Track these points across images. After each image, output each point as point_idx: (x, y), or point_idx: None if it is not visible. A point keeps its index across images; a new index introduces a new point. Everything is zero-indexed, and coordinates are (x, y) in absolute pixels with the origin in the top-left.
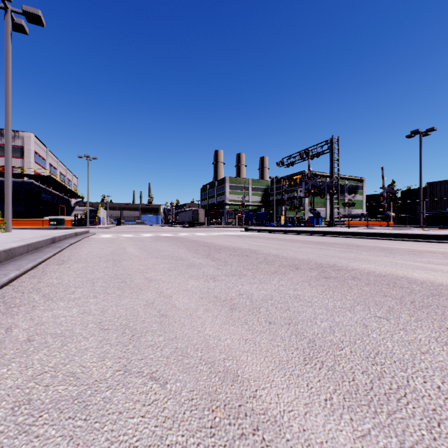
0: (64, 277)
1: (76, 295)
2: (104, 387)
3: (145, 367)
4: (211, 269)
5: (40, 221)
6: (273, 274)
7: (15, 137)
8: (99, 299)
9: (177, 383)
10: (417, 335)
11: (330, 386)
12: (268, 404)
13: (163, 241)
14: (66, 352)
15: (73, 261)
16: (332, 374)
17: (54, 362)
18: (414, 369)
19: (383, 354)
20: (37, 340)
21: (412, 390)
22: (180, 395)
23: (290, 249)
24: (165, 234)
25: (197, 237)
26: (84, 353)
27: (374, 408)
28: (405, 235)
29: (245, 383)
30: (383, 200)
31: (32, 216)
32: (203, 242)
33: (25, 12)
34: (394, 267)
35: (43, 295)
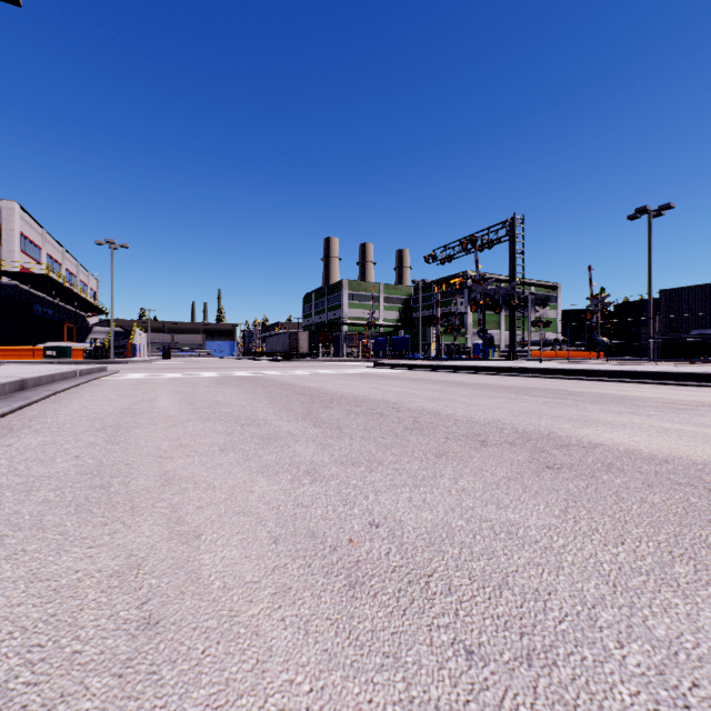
0: None
1: None
2: None
3: None
4: (309, 446)
5: (28, 351)
6: (439, 460)
7: None
8: (3, 550)
9: None
10: None
11: None
12: None
13: (231, 385)
14: None
15: (30, 430)
16: None
17: None
18: None
19: None
20: None
21: None
22: None
23: (457, 400)
24: (240, 372)
25: (292, 378)
26: None
27: None
28: (641, 374)
29: None
30: (591, 318)
31: (16, 342)
32: (302, 387)
33: None
34: (667, 437)
35: None
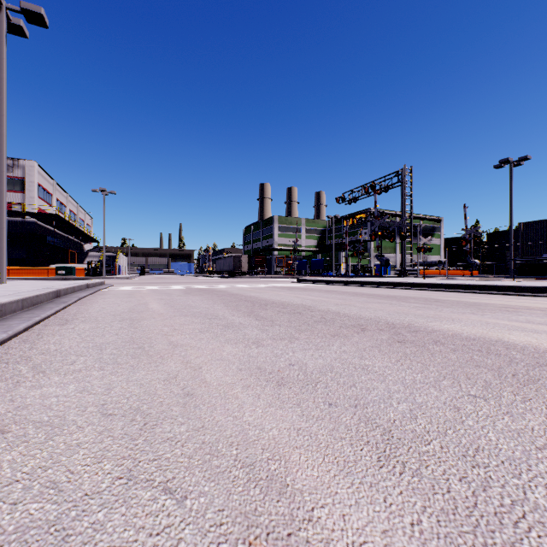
0: (65, 342)
1: (77, 365)
2: (96, 505)
3: (157, 473)
4: (253, 330)
5: (44, 270)
6: (333, 337)
7: (13, 166)
8: (106, 371)
9: (201, 499)
10: (527, 422)
11: (417, 501)
12: (330, 533)
13: (195, 294)
14: (50, 449)
15: (79, 320)
16: (418, 483)
17: (32, 466)
18: (530, 473)
19: (485, 451)
20: (13, 431)
21: (533, 507)
22: (203, 517)
23: (354, 305)
24: (199, 285)
25: (237, 290)
26: (75, 451)
27: (482, 538)
28: (494, 287)
29: (297, 497)
30: (465, 244)
31: (35, 264)
32: (245, 296)
33: (24, 9)
34: (485, 327)
35: (33, 366)
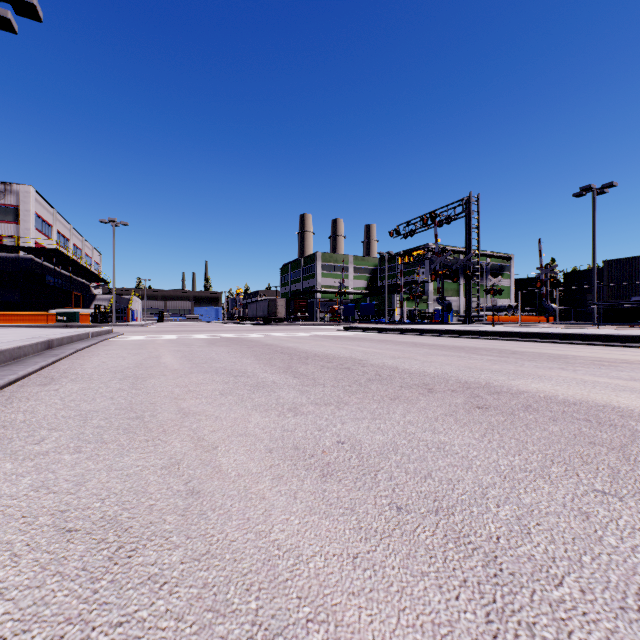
0: (40, 409)
1: (44, 445)
2: None
3: None
4: (290, 392)
5: (42, 316)
6: (393, 402)
7: (5, 192)
8: (83, 454)
9: None
10: None
11: None
12: None
13: (221, 345)
14: None
15: (68, 379)
16: None
17: None
18: None
19: None
20: None
21: None
22: None
23: (414, 358)
24: (226, 334)
25: (272, 339)
26: None
27: None
28: (580, 336)
29: None
30: (540, 286)
31: (31, 309)
32: (281, 347)
33: None
34: (583, 387)
35: None
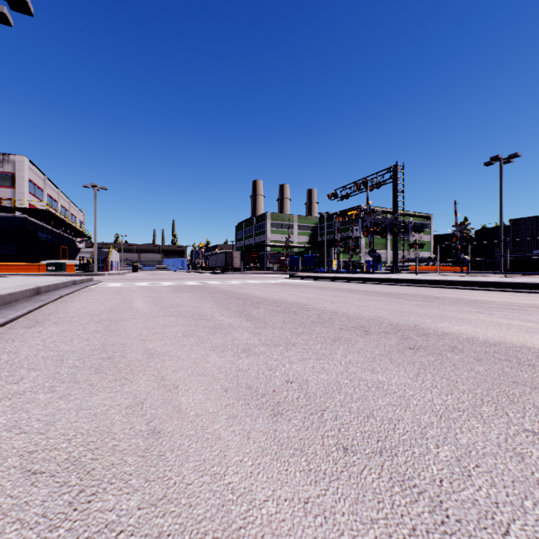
0: (23, 350)
1: (22, 385)
2: None
3: None
4: (244, 334)
5: (35, 266)
6: (334, 343)
7: (3, 161)
8: (56, 393)
9: None
10: None
11: None
12: None
13: (185, 291)
14: None
15: (51, 322)
16: None
17: None
18: None
19: None
20: None
21: None
22: None
23: (351, 303)
24: (190, 282)
25: (229, 286)
26: None
27: None
28: (491, 284)
29: None
30: (456, 241)
31: (26, 260)
32: (237, 293)
33: None
34: (499, 329)
35: None
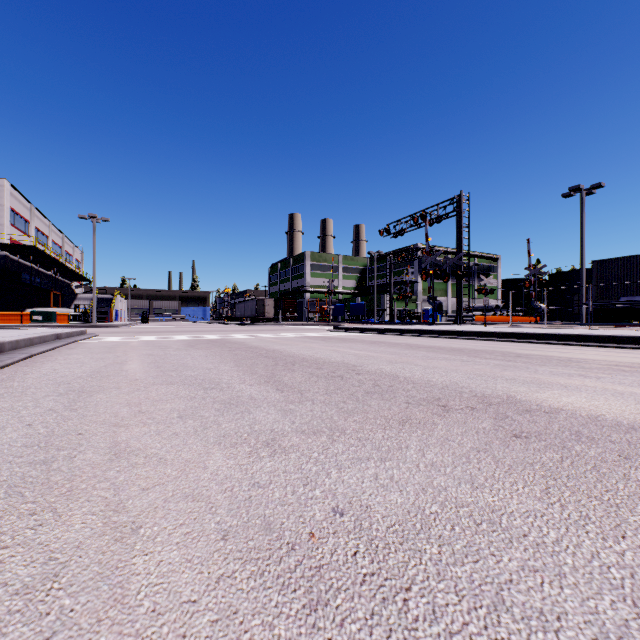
0: None
1: None
2: None
3: None
4: (270, 412)
5: (17, 316)
6: (402, 427)
7: None
8: None
9: None
10: None
11: None
12: None
13: (201, 347)
14: None
15: None
16: None
17: None
18: None
19: None
20: None
21: None
22: None
23: (414, 362)
24: (210, 335)
25: (258, 341)
26: None
27: None
28: (581, 337)
29: None
30: (529, 286)
31: (6, 308)
32: (266, 350)
33: None
34: (624, 401)
35: None
